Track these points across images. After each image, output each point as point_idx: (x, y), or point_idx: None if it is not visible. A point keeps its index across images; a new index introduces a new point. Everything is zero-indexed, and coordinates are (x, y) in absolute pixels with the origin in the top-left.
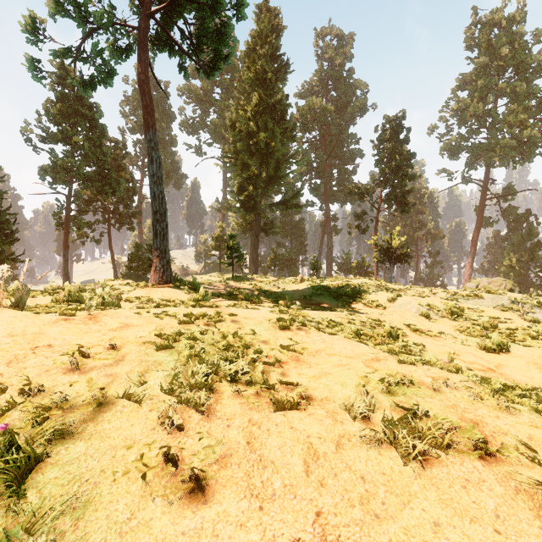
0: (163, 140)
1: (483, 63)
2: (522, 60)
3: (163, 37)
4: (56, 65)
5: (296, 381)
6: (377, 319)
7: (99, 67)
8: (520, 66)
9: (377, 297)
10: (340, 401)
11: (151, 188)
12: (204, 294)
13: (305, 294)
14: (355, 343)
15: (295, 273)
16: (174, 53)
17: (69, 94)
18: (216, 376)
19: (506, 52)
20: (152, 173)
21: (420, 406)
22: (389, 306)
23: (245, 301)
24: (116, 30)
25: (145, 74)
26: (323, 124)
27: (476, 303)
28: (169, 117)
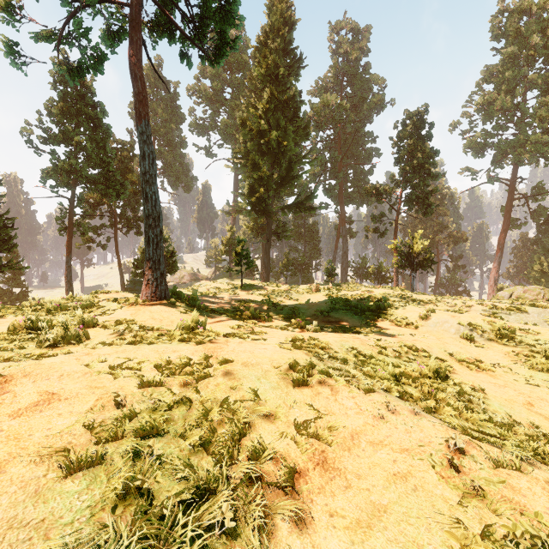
0: (172, 141)
1: (511, 54)
2: None
3: (161, 21)
4: (57, 62)
5: None
6: (413, 347)
7: (84, 49)
8: None
9: (406, 313)
10: None
11: (142, 188)
12: (198, 319)
13: (321, 309)
14: (407, 412)
15: (309, 278)
16: (174, 39)
17: (72, 93)
18: None
19: (537, 40)
20: (144, 170)
21: None
22: (422, 325)
23: (251, 321)
24: (111, 15)
25: (137, 56)
26: (338, 122)
27: (519, 318)
28: (179, 118)
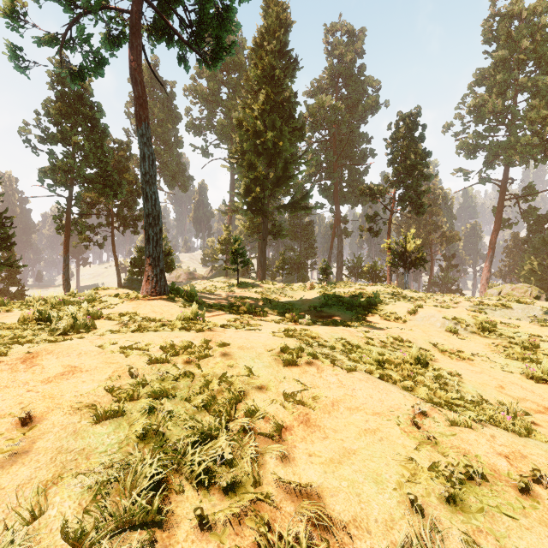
0: (168, 141)
1: (502, 57)
2: (544, 53)
3: (160, 25)
4: (55, 63)
5: (305, 487)
6: (399, 338)
7: (86, 54)
8: (542, 59)
9: (395, 308)
10: (379, 531)
11: (142, 188)
12: (197, 311)
13: (315, 304)
14: (382, 386)
15: (304, 277)
16: (172, 43)
17: (69, 93)
18: (178, 474)
19: (527, 44)
20: (144, 171)
21: (517, 545)
22: (410, 320)
23: (247, 315)
24: (110, 19)
25: (137, 62)
26: (333, 122)
27: (504, 314)
28: (175, 118)
